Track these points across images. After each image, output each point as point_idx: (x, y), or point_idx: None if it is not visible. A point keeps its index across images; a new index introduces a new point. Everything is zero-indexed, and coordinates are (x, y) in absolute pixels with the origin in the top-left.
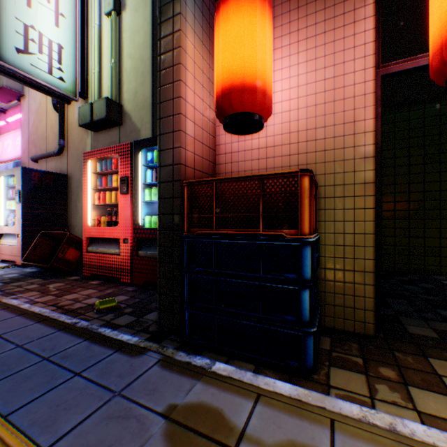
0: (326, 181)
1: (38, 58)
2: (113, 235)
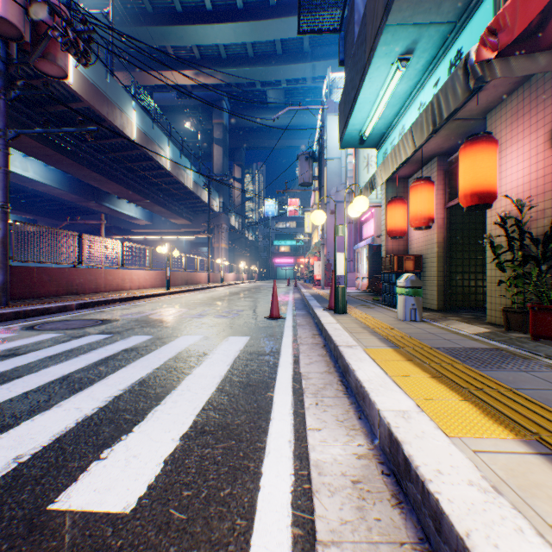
0: (428, 252)
1: (371, 195)
2: None
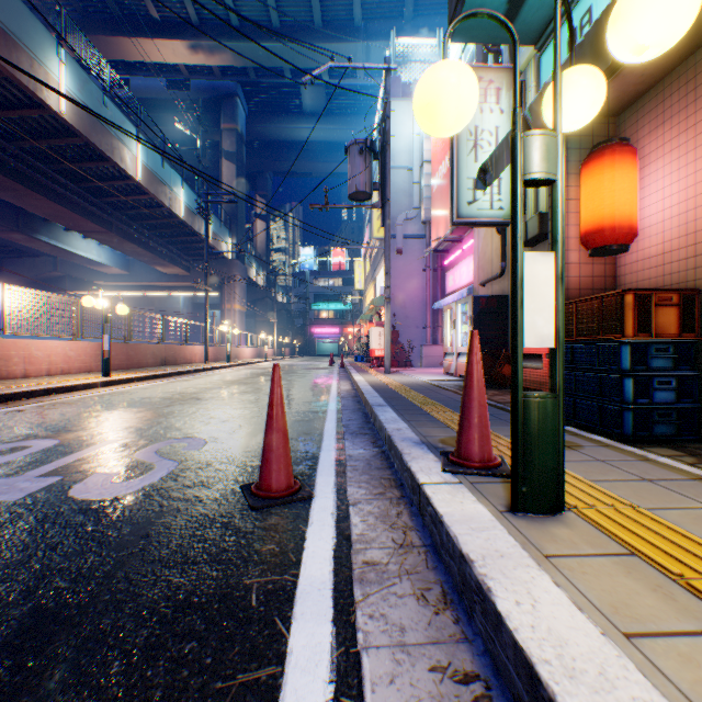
0: None
1: (481, 201)
2: (536, 351)
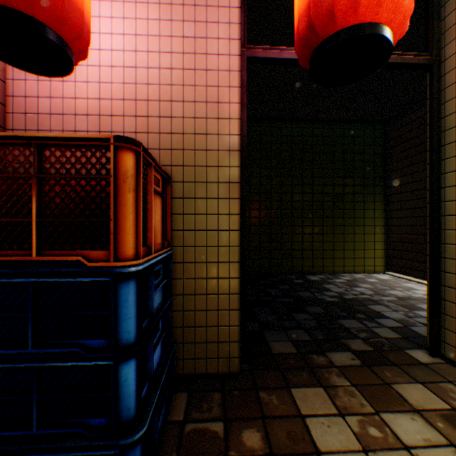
0: (186, 176)
1: None
2: None
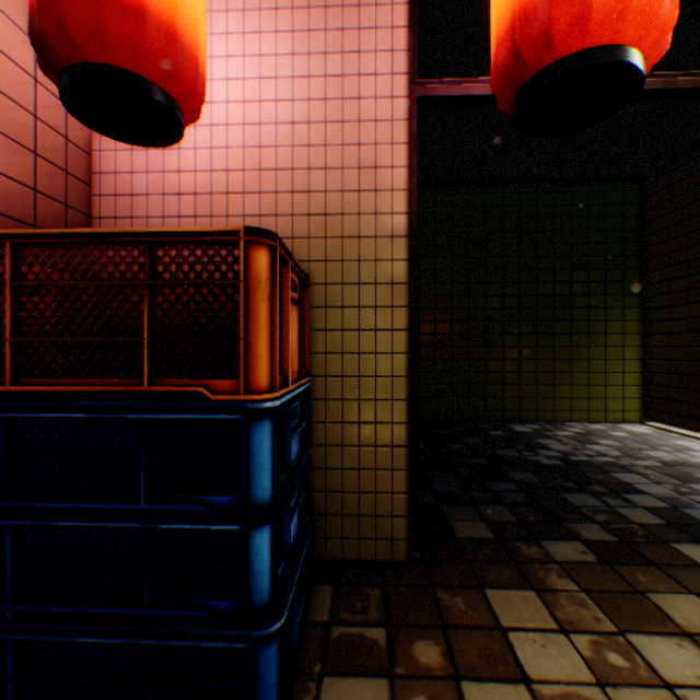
0: (329, 276)
1: None
2: None
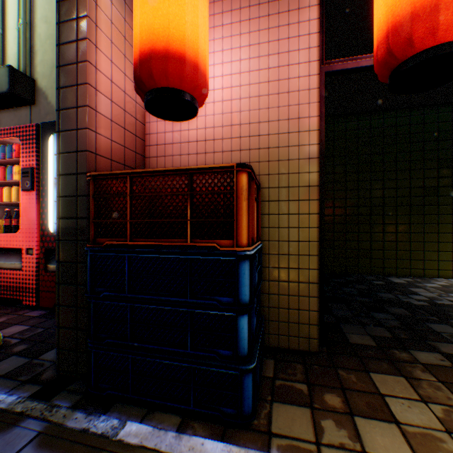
0: (270, 183)
1: None
2: (12, 244)
